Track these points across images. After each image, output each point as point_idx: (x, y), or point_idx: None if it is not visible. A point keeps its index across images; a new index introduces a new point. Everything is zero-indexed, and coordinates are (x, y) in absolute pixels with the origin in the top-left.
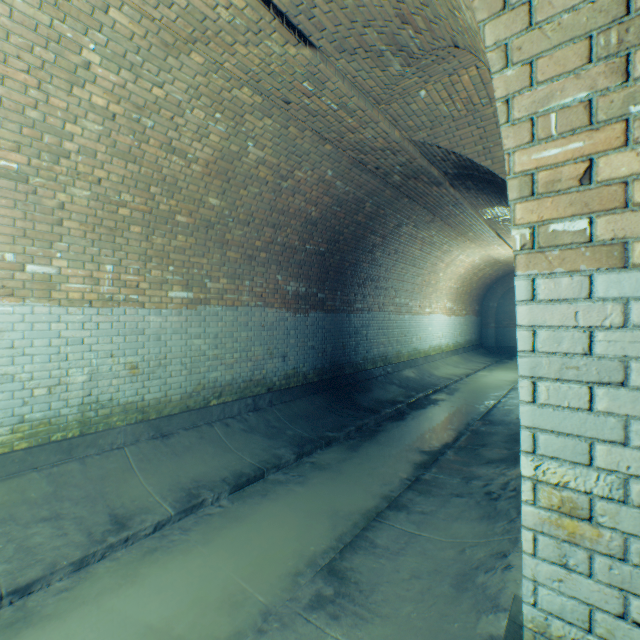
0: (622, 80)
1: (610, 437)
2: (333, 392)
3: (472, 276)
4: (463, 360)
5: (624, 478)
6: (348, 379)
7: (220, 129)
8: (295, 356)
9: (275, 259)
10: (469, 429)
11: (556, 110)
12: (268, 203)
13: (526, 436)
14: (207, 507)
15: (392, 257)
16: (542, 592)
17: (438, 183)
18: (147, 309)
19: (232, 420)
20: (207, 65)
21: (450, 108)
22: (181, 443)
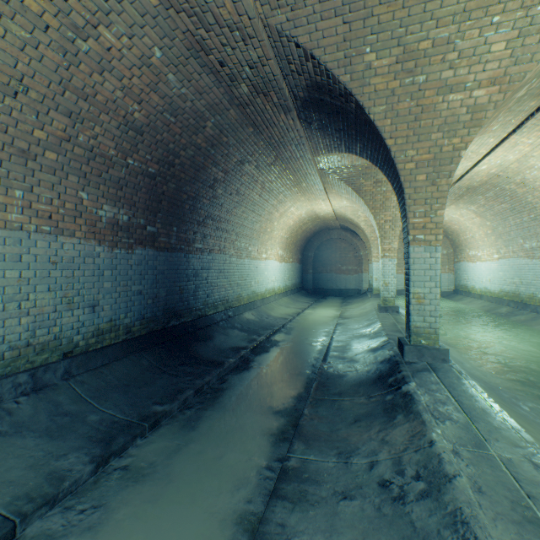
0: None
1: None
2: (167, 345)
3: (298, 229)
4: (292, 301)
5: None
6: (186, 327)
7: None
8: (112, 304)
9: (76, 167)
10: (319, 373)
11: None
12: (54, 69)
13: None
14: None
15: (234, 198)
16: None
17: (287, 109)
18: None
19: None
20: None
21: None
22: None
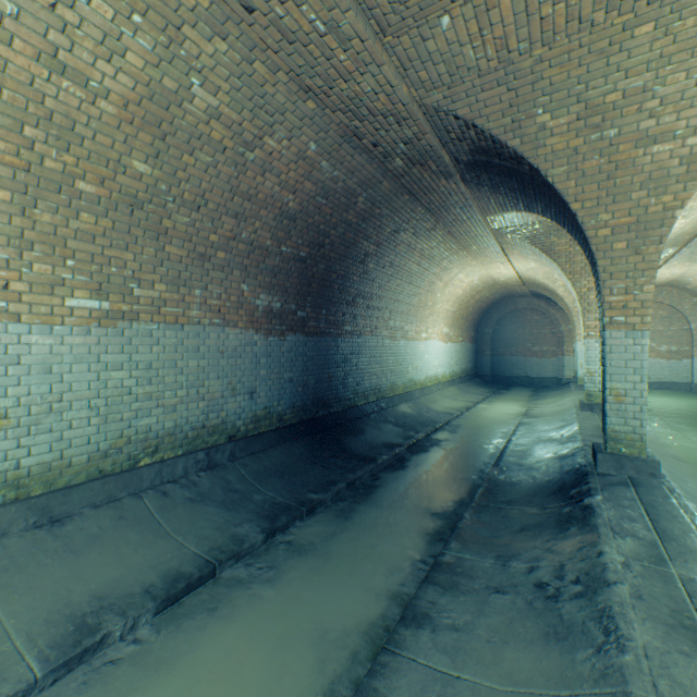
0: None
1: None
2: (317, 436)
3: (469, 299)
4: (461, 391)
5: None
6: (335, 418)
7: (143, 45)
8: (267, 392)
9: (239, 262)
10: (486, 479)
11: None
12: (227, 181)
13: None
14: (112, 646)
15: (387, 271)
16: None
17: (448, 174)
18: (25, 324)
19: (173, 486)
20: None
21: (478, 54)
22: (84, 531)
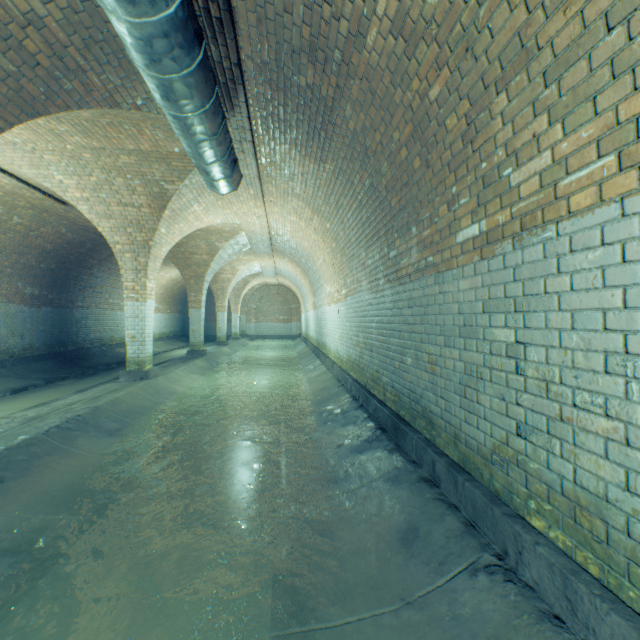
0: (138, 277)
1: (138, 325)
2: (61, 360)
3: (174, 286)
4: (167, 344)
5: (139, 330)
6: (72, 353)
7: (0, 211)
8: (31, 336)
9: (18, 273)
10: None
11: (131, 278)
12: (19, 242)
13: (127, 327)
14: (1, 398)
15: (107, 272)
16: (130, 351)
17: None
18: None
19: None
20: (6, 195)
21: None
22: None
